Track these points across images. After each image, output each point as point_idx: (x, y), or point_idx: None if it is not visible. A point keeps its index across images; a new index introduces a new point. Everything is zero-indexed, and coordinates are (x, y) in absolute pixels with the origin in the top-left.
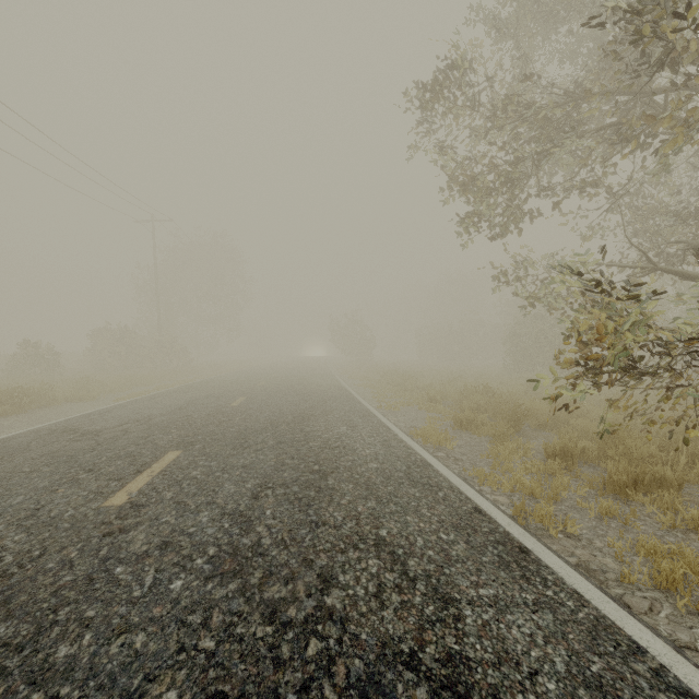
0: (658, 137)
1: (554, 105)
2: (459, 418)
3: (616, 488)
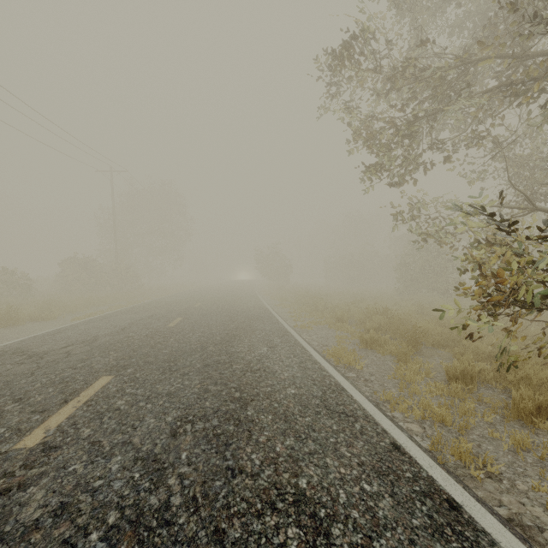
0: (543, 91)
1: (448, 66)
2: (364, 338)
3: (520, 414)
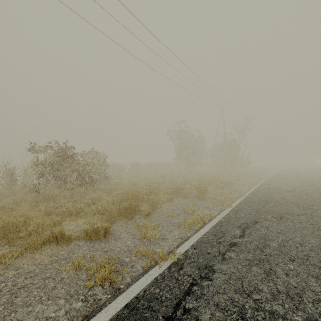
0: None
1: None
2: None
3: None
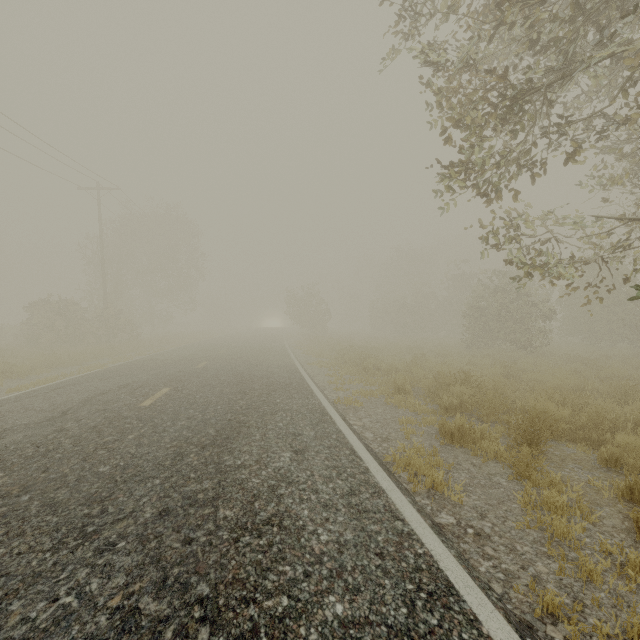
0: None
1: None
2: (449, 428)
3: None
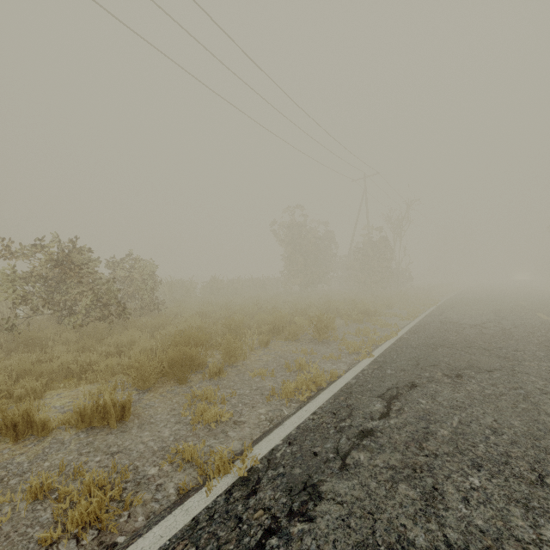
0: None
1: None
2: None
3: None
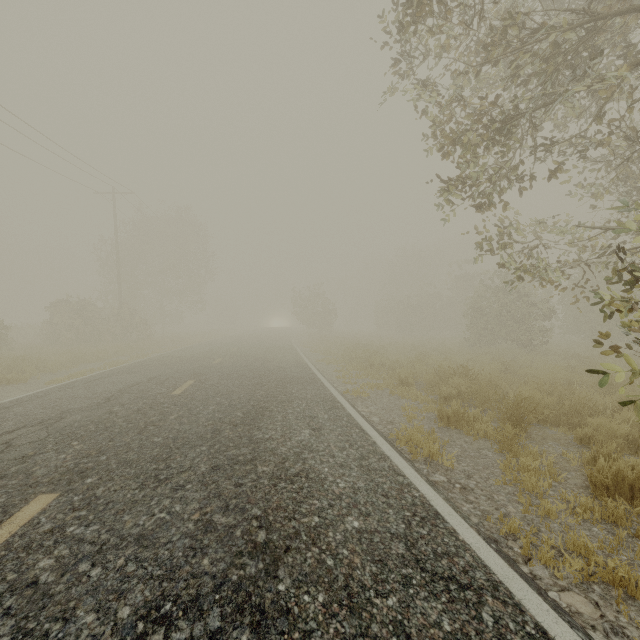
0: None
1: (566, 28)
2: (445, 413)
3: None
